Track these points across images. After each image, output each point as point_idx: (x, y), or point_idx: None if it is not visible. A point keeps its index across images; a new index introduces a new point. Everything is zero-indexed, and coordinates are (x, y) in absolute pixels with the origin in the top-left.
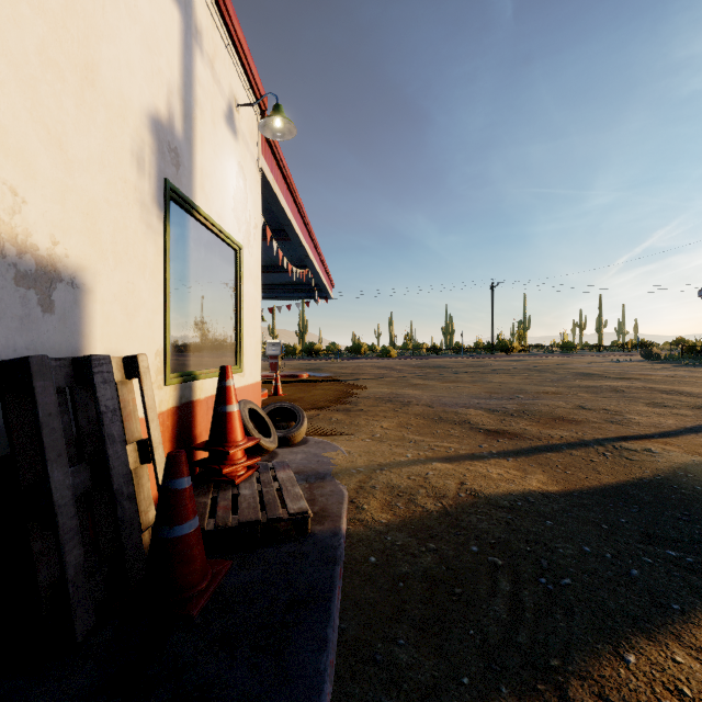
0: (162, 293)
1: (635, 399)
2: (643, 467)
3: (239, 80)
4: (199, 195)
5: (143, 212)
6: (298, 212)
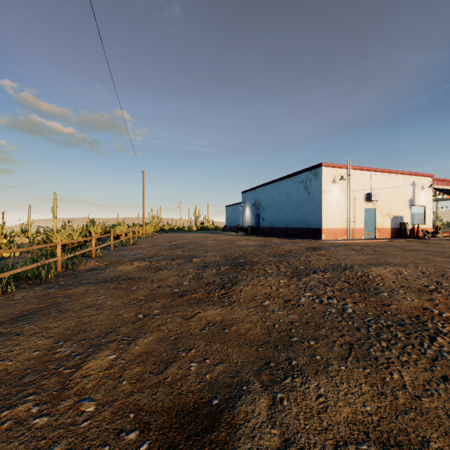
0: (410, 216)
1: None
2: None
3: (424, 180)
4: (415, 203)
5: (408, 209)
6: None
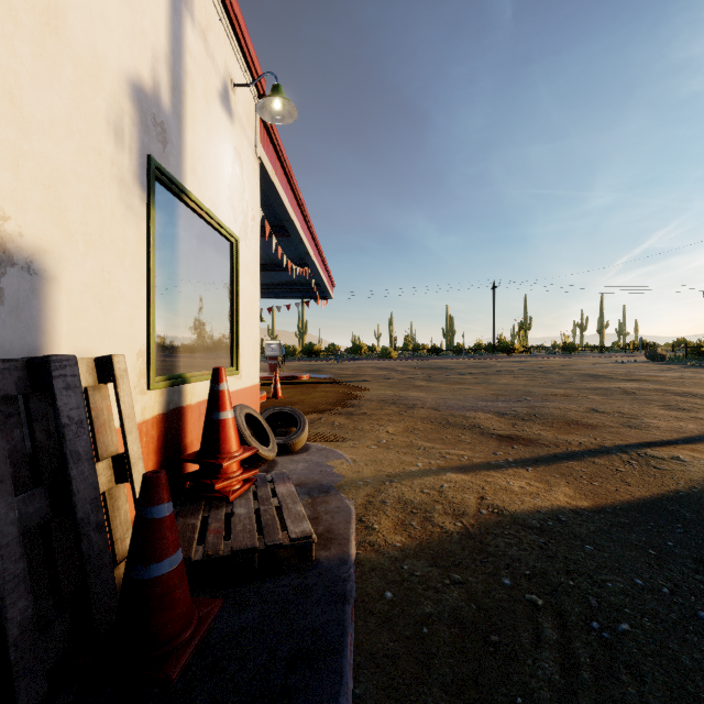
0: (146, 285)
1: (649, 402)
2: (675, 478)
3: (235, 59)
4: (189, 178)
5: (121, 191)
6: (299, 207)
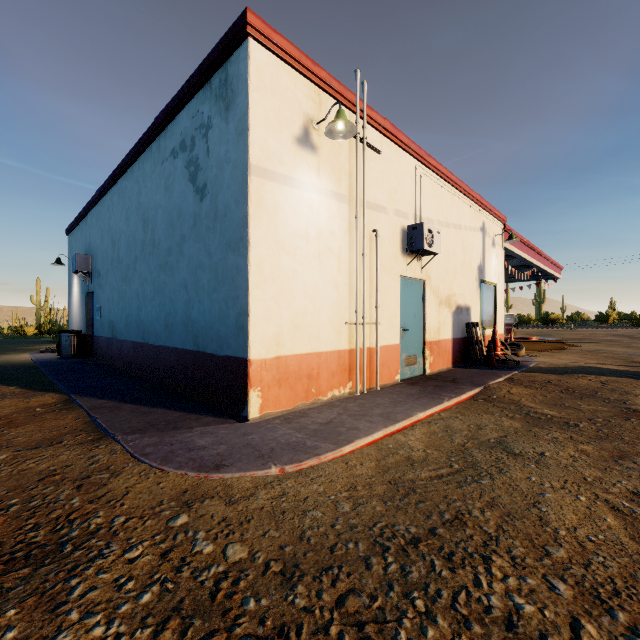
0: (479, 307)
1: None
2: None
3: (496, 225)
4: (485, 277)
5: (476, 290)
6: (524, 245)
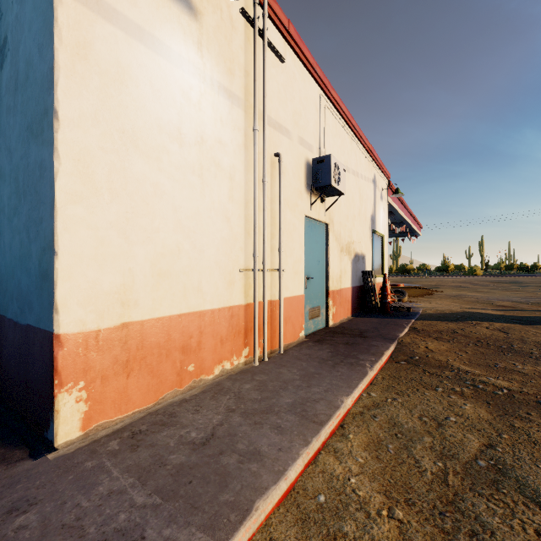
0: (371, 256)
1: None
2: None
3: (383, 180)
4: (376, 227)
5: (370, 239)
6: (400, 203)
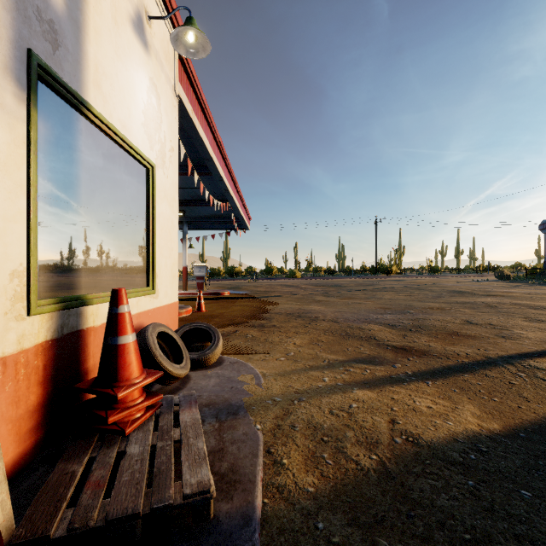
0: (25, 196)
1: (511, 314)
2: None
3: None
4: (92, 93)
5: None
6: (218, 149)
